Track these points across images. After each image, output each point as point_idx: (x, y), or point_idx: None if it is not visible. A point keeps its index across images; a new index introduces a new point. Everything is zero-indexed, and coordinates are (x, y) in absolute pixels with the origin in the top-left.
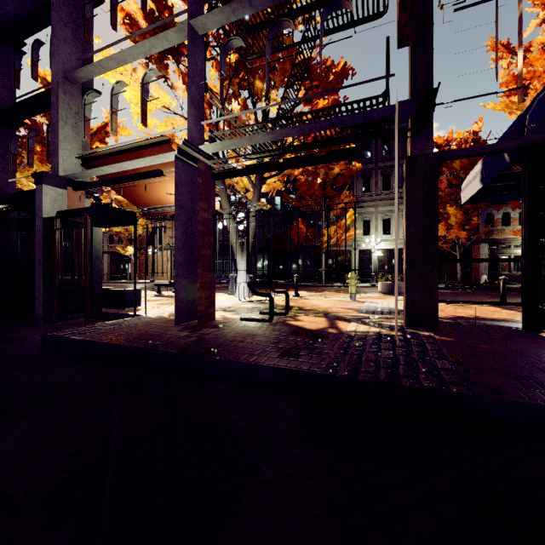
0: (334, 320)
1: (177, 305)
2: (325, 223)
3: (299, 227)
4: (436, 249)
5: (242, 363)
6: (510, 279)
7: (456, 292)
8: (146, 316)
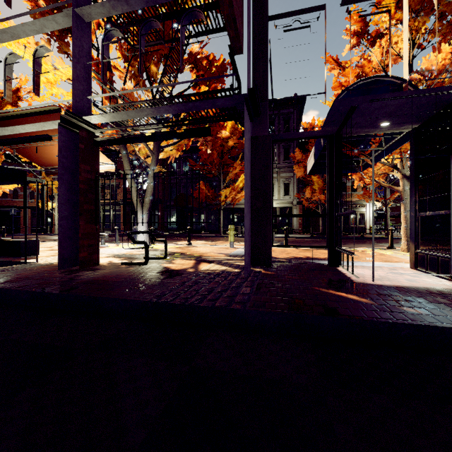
0: (200, 262)
1: (61, 252)
2: (223, 186)
3: (201, 188)
4: (269, 207)
5: (89, 296)
6: (357, 231)
7: (316, 240)
8: (36, 263)
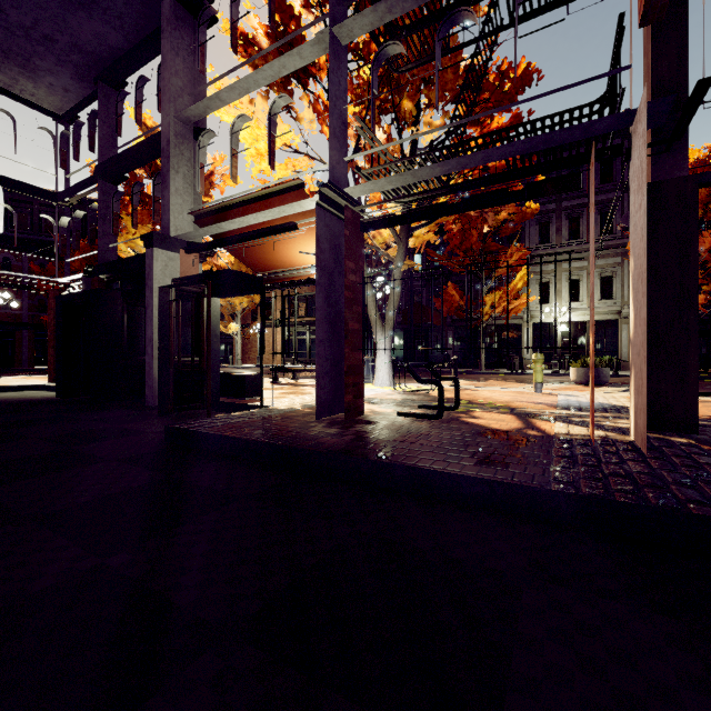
0: (527, 418)
1: (318, 394)
2: (486, 288)
3: (449, 294)
4: (694, 318)
5: (431, 471)
6: None
7: None
8: (274, 407)
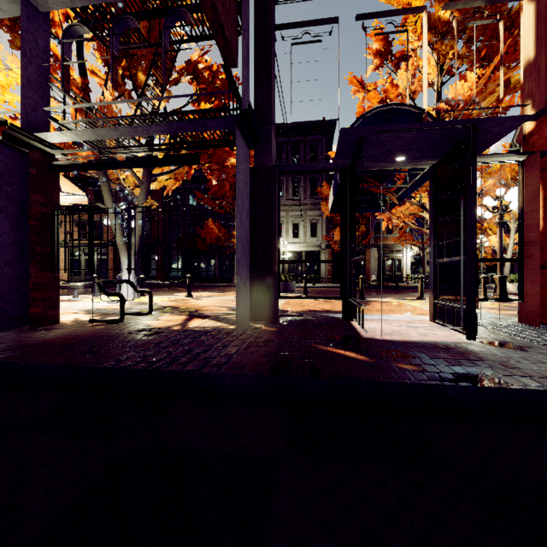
0: (193, 318)
1: (3, 308)
2: None
3: (210, 228)
4: (274, 251)
5: (26, 363)
6: (393, 279)
7: None
8: None
